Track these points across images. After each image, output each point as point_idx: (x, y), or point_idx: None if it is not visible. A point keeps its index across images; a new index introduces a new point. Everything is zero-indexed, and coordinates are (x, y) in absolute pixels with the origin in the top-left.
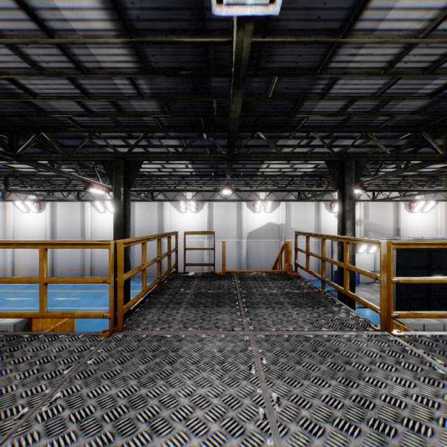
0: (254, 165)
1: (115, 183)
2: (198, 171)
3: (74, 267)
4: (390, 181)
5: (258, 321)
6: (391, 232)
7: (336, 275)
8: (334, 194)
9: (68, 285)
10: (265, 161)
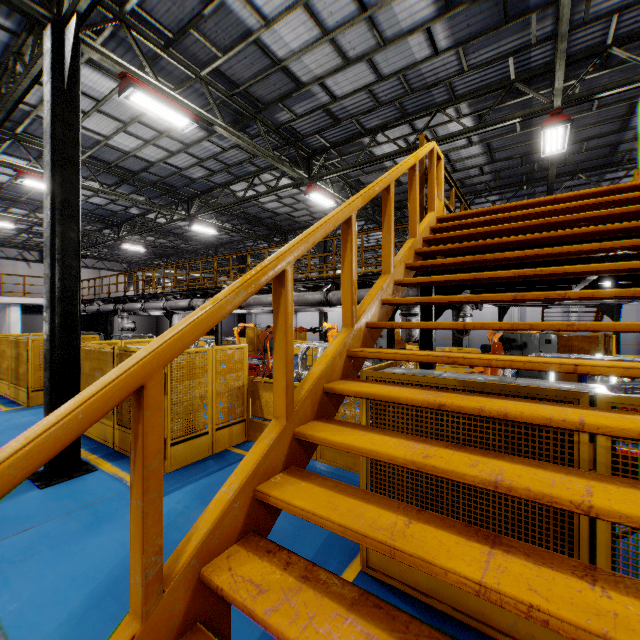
0: None
1: None
2: None
3: None
4: None
5: None
6: None
7: None
8: None
9: None
10: None
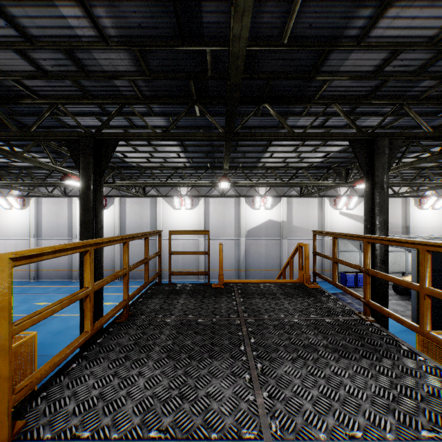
0: (255, 154)
1: (82, 168)
2: (191, 161)
3: (60, 267)
4: (402, 175)
5: (285, 403)
6: (399, 230)
7: (342, 276)
8: (339, 189)
9: (53, 287)
10: (269, 149)
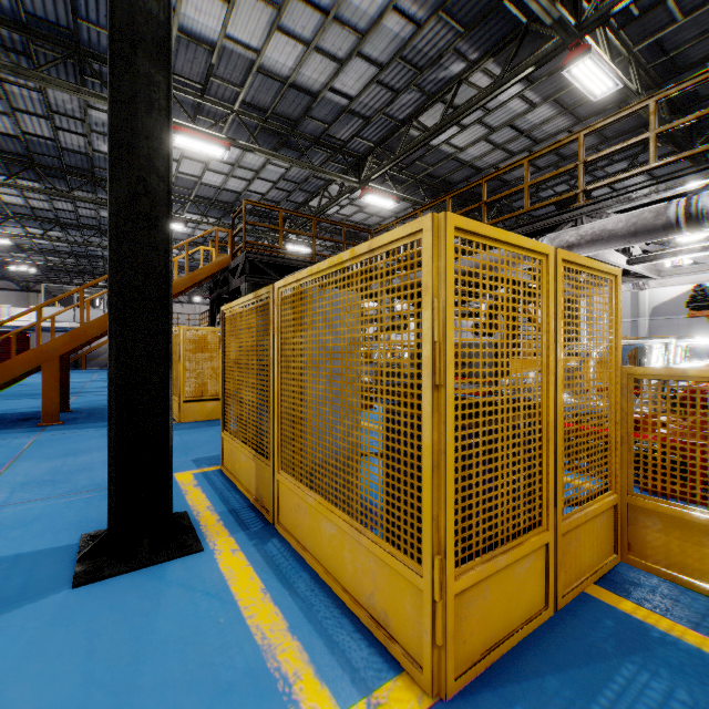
0: None
1: None
2: None
3: None
4: None
5: None
6: None
7: None
8: None
9: None
10: None
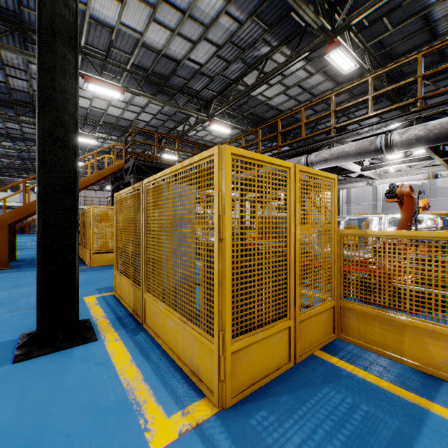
0: None
1: None
2: None
3: None
4: None
5: None
6: None
7: None
8: None
9: None
10: None
